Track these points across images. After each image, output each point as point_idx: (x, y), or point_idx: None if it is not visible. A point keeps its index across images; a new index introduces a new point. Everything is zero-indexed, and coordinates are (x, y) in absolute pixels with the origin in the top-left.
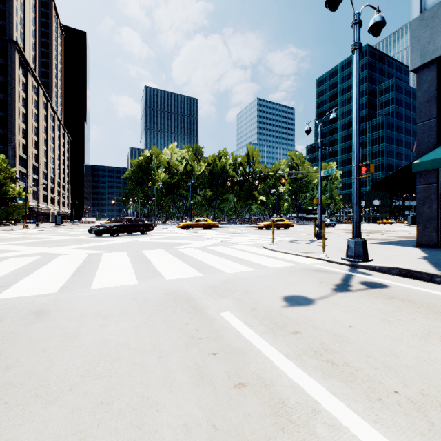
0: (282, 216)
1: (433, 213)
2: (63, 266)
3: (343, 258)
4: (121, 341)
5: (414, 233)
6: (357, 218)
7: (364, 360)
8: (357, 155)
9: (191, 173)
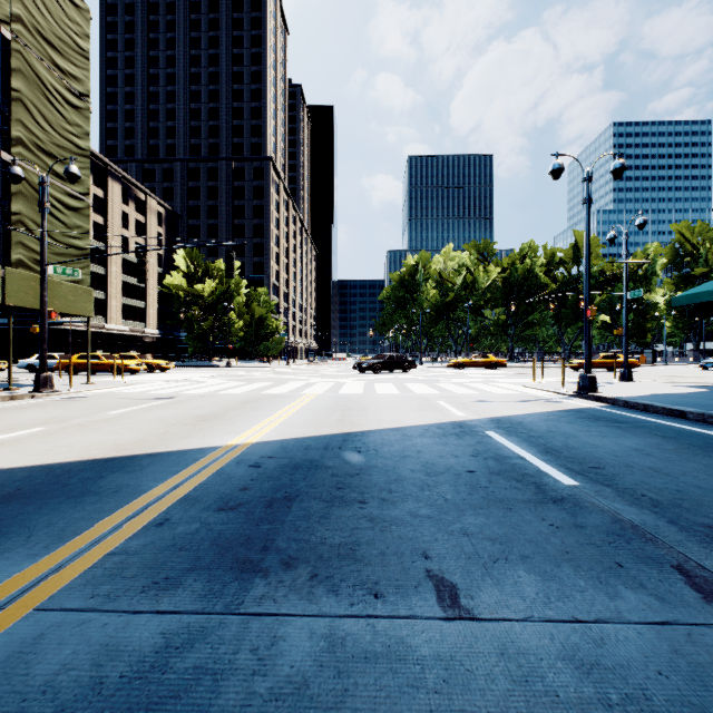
0: (643, 349)
1: None
2: (354, 387)
3: (573, 391)
4: (395, 401)
5: None
6: (586, 355)
7: (478, 408)
8: (586, 299)
9: (474, 286)
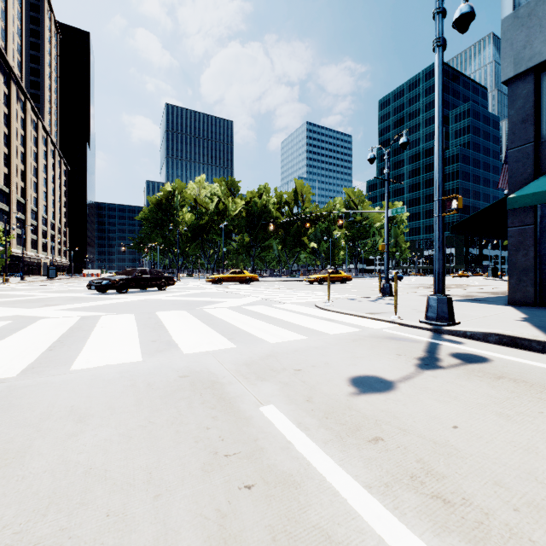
0: (337, 268)
1: (529, 263)
2: (39, 335)
3: (422, 320)
4: (96, 465)
5: (499, 288)
6: (441, 267)
7: (492, 492)
8: (440, 185)
9: (225, 213)
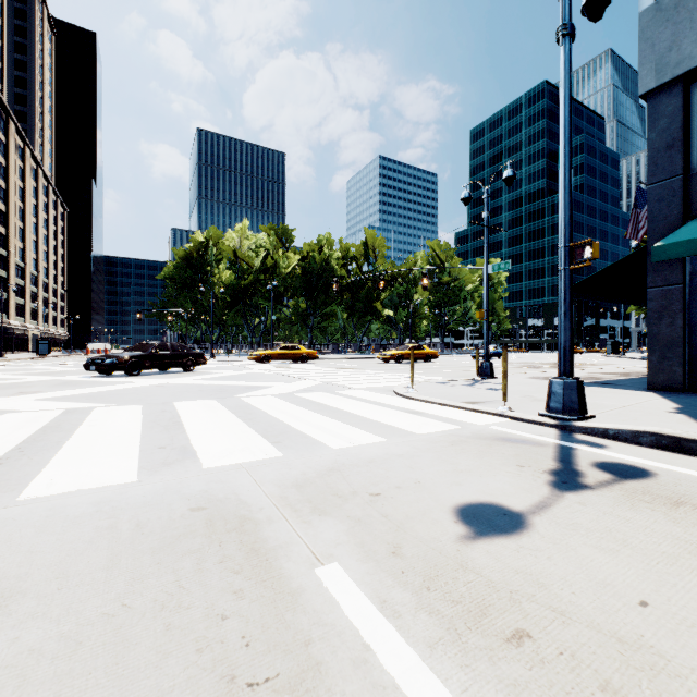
0: (419, 342)
1: (676, 335)
2: None
3: (542, 412)
4: None
5: (627, 368)
6: (568, 340)
7: None
8: (567, 227)
9: (274, 271)
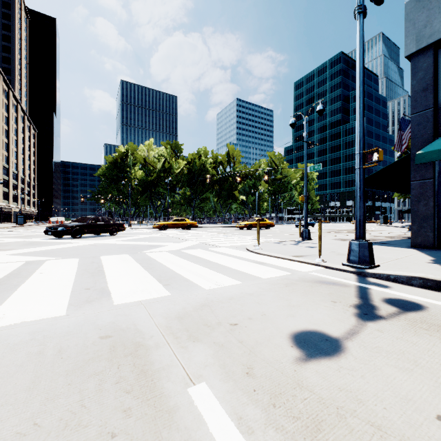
0: (262, 216)
1: (429, 211)
2: None
3: (345, 263)
4: None
5: (394, 233)
6: (362, 215)
7: None
8: (361, 140)
9: (170, 171)
